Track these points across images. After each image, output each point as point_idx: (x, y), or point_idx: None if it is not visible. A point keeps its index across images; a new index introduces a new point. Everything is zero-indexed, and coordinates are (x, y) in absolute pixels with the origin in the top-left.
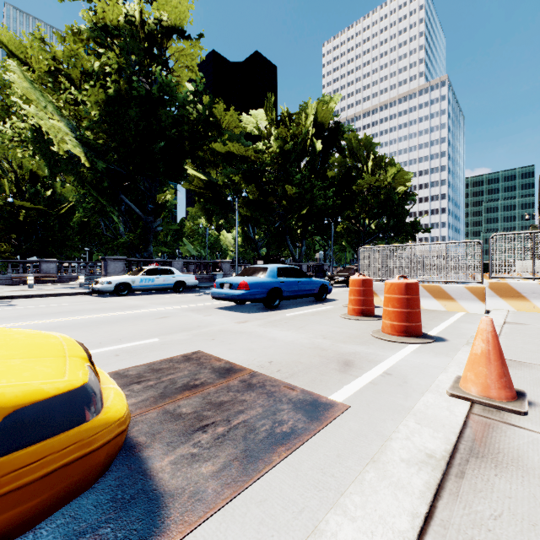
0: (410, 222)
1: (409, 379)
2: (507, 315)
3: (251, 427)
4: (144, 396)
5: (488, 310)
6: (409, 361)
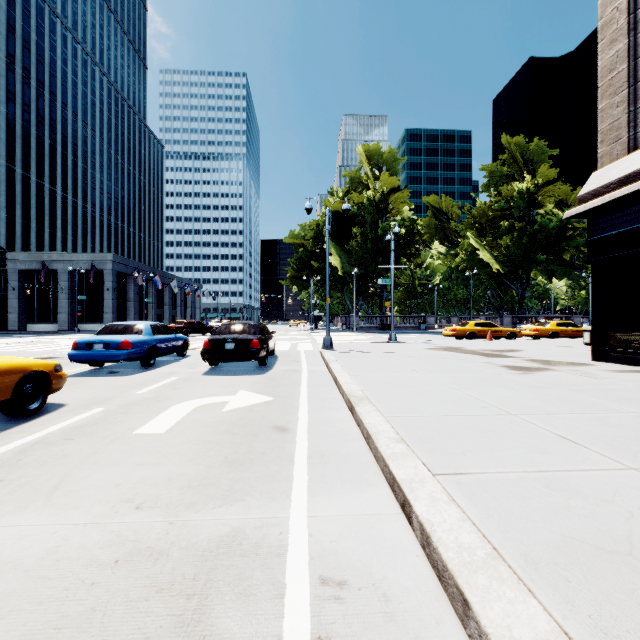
0: None
1: None
2: None
3: None
4: None
5: None
6: None
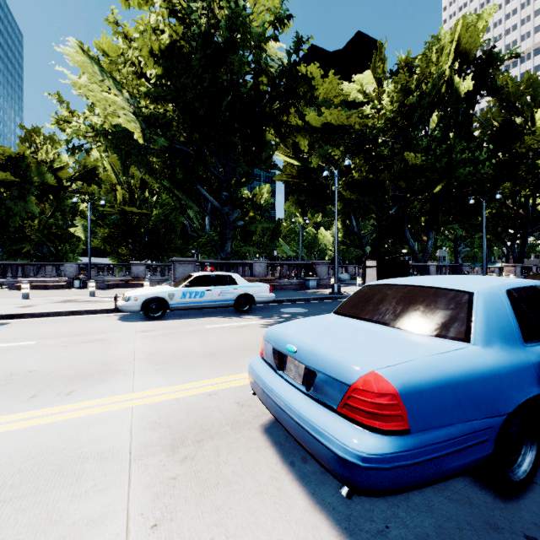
0: None
1: None
2: None
3: None
4: None
5: None
6: None
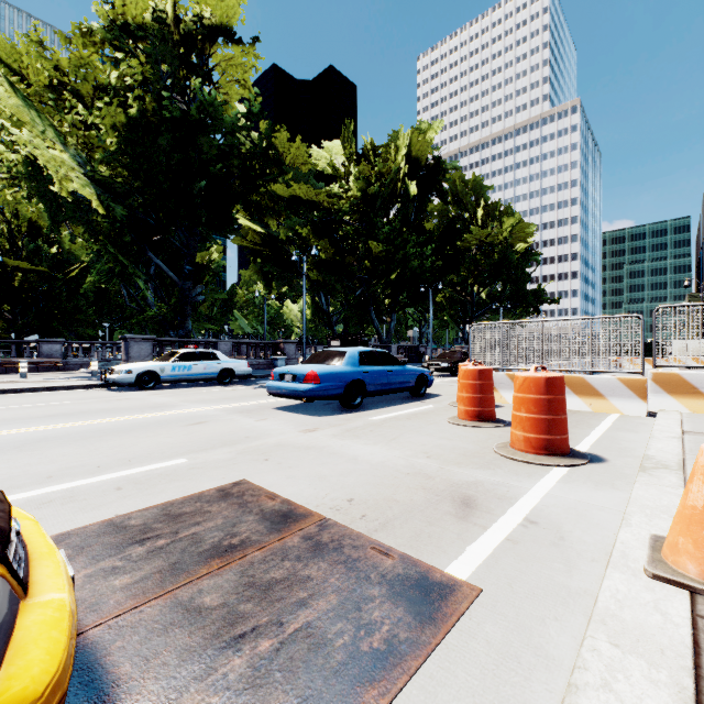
0: (532, 290)
1: (566, 532)
2: (681, 419)
3: (317, 639)
4: (146, 569)
5: (651, 411)
6: (559, 498)
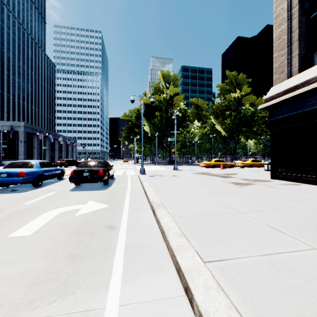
0: None
1: None
2: None
3: None
4: None
5: None
6: None
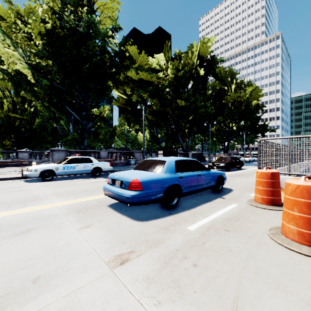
0: (261, 124)
1: None
2: None
3: None
4: None
5: None
6: None
